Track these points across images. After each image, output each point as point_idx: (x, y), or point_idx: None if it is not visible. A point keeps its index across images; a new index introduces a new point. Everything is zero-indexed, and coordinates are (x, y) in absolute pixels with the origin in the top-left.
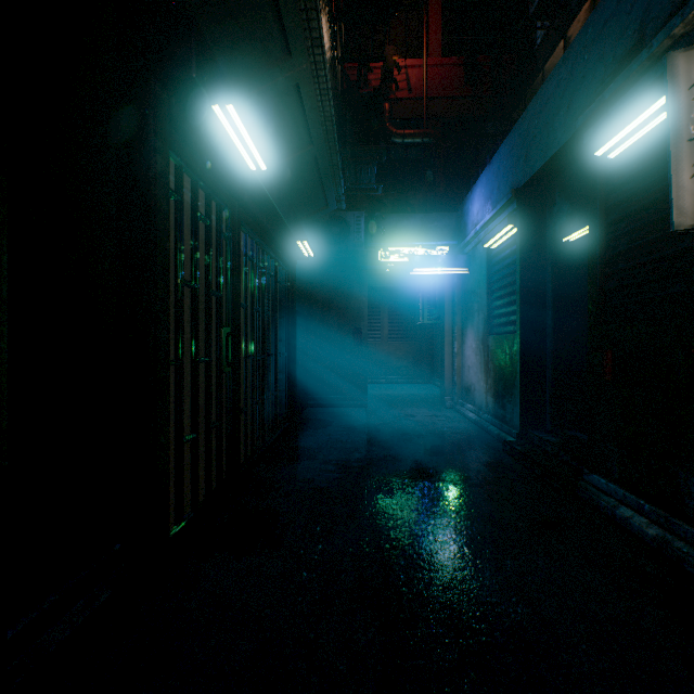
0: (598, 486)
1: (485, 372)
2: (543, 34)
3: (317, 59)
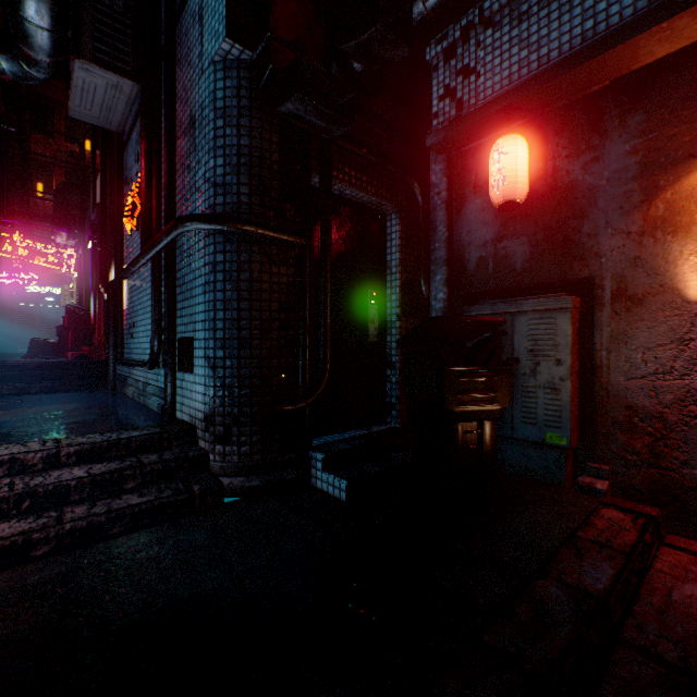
0: None
1: None
2: None
3: None
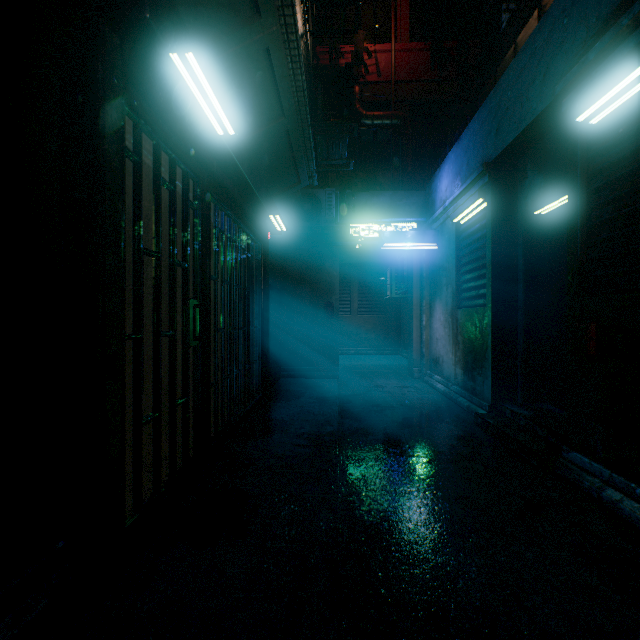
0: (579, 464)
1: (454, 344)
2: (508, 17)
3: (287, 20)
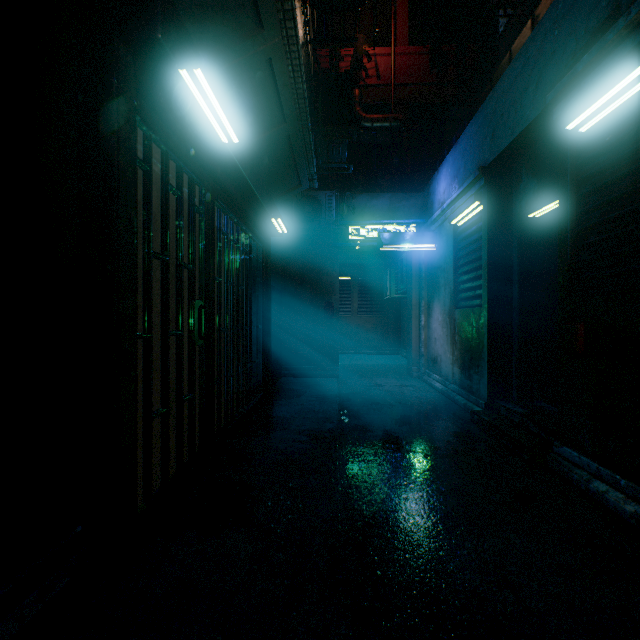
0: (569, 458)
1: (451, 344)
2: (506, 22)
3: (289, 33)
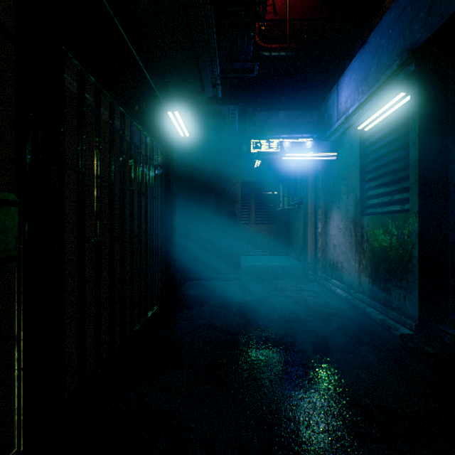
0: None
1: (357, 252)
2: None
3: None
